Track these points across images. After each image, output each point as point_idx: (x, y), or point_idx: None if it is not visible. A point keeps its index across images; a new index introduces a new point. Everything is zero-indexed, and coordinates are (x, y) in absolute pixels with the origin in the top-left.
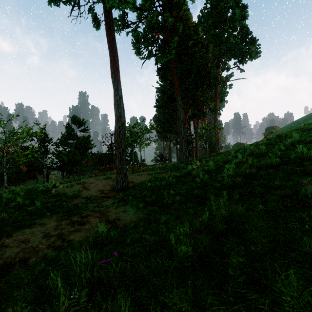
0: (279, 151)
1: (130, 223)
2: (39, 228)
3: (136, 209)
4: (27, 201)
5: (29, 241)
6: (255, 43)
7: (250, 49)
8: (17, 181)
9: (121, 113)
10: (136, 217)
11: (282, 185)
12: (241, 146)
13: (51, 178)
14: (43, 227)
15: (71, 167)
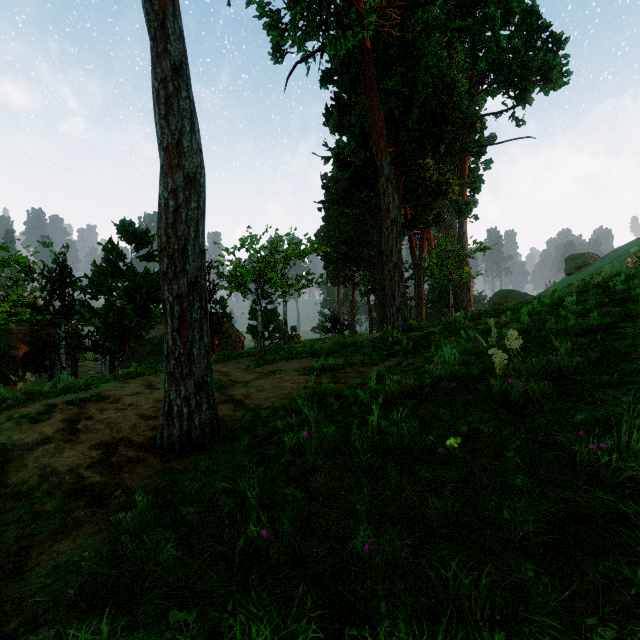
0: None
1: None
2: None
3: None
4: None
5: None
6: (560, 47)
7: (547, 64)
8: (3, 376)
9: (180, 134)
10: None
11: None
12: (512, 296)
13: (87, 368)
14: None
15: (119, 346)
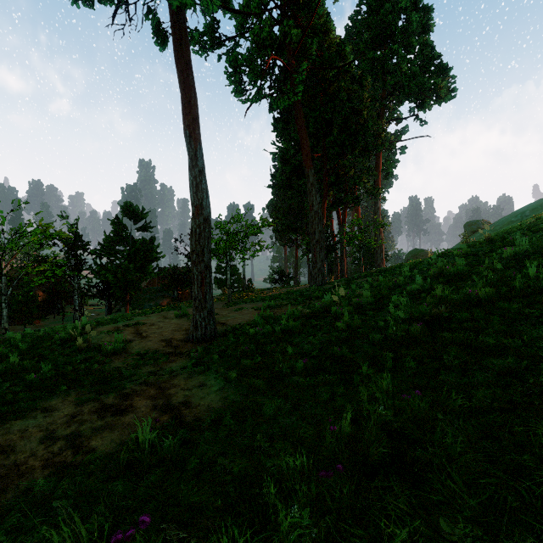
0: (491, 272)
1: (207, 414)
2: (39, 420)
3: (223, 382)
4: (28, 361)
5: (13, 449)
6: (446, 73)
7: (437, 85)
8: (28, 316)
9: (202, 200)
10: (222, 399)
11: (501, 343)
12: (422, 254)
13: (88, 311)
14: (48, 417)
15: (122, 294)
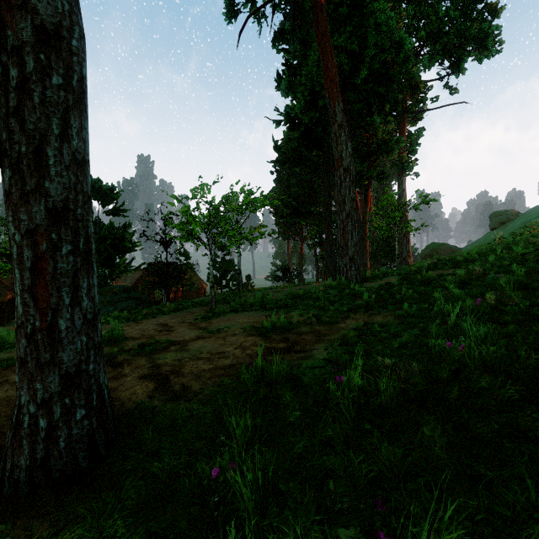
0: None
1: None
2: None
3: None
4: None
5: None
6: (495, 15)
7: (483, 32)
8: None
9: None
10: None
11: None
12: (443, 249)
13: None
14: None
15: None
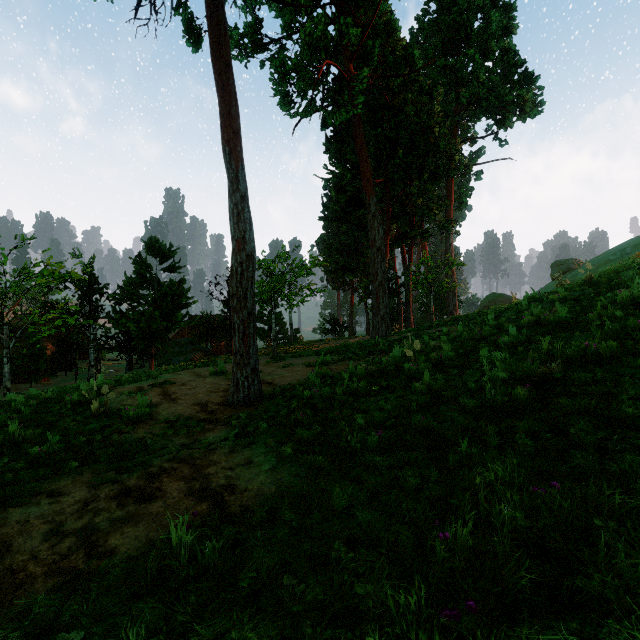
0: (608, 321)
1: (258, 502)
2: (43, 508)
3: (275, 458)
4: (31, 430)
5: (9, 548)
6: (532, 83)
7: (521, 98)
8: (35, 373)
9: (244, 232)
10: (275, 482)
11: None
12: (501, 300)
13: (106, 367)
14: (54, 504)
15: (146, 347)
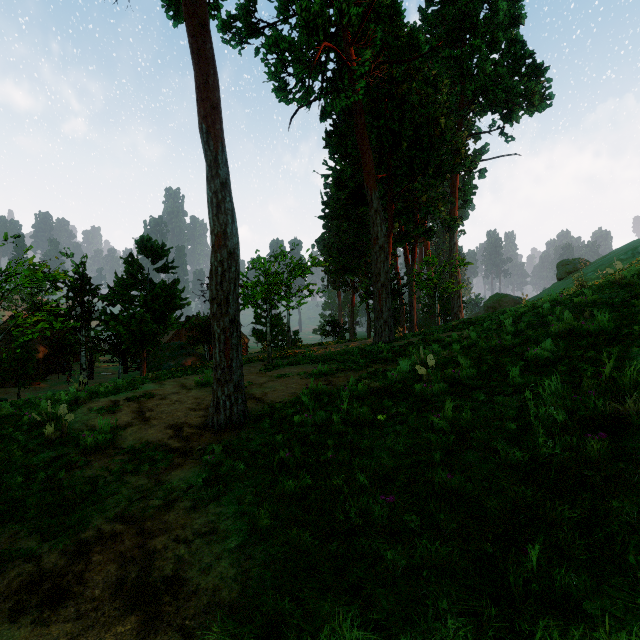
0: None
1: (205, 632)
2: None
3: (247, 526)
4: None
5: None
6: (541, 75)
7: (530, 90)
8: (26, 376)
9: (225, 225)
10: (239, 578)
11: None
12: (505, 300)
13: (101, 369)
14: None
15: (138, 350)
